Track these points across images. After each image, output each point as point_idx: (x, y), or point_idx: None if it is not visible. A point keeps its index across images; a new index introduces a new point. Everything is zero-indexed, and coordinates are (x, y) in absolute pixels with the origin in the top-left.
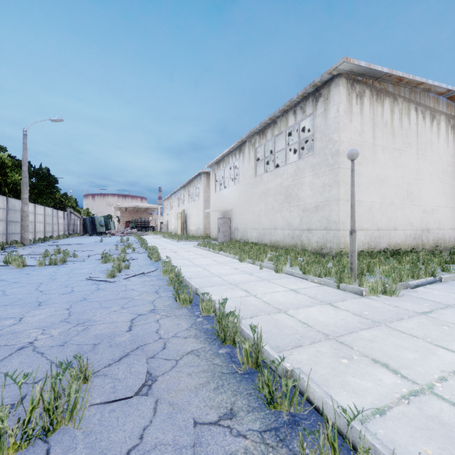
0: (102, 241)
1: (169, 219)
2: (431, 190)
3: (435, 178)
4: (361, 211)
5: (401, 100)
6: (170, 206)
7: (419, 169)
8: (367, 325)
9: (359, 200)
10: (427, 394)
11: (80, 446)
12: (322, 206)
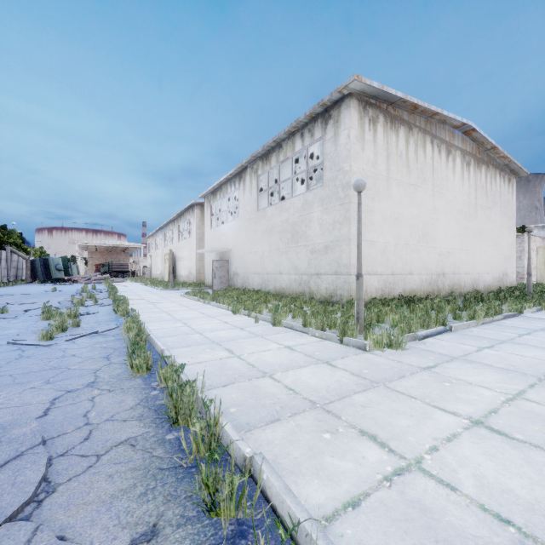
0: (56, 290)
1: (154, 261)
2: (447, 231)
3: (451, 218)
4: (374, 253)
5: (416, 130)
6: (156, 245)
7: (435, 208)
8: (364, 387)
9: (372, 241)
10: (413, 472)
11: None
12: (332, 247)
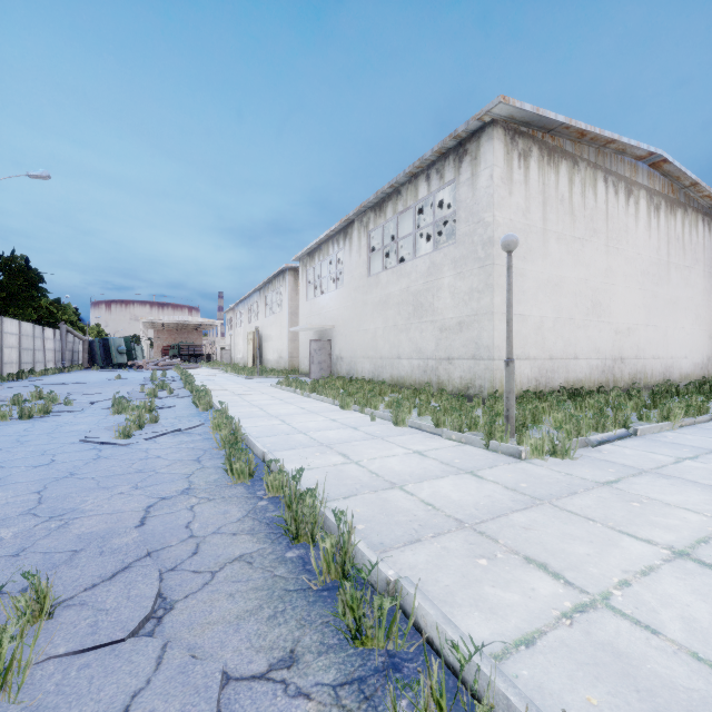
0: (120, 378)
1: (234, 342)
2: (627, 300)
3: (632, 282)
4: (526, 331)
5: (584, 165)
6: (237, 322)
7: (610, 269)
8: (524, 505)
9: (523, 314)
10: (600, 609)
11: None
12: (468, 323)
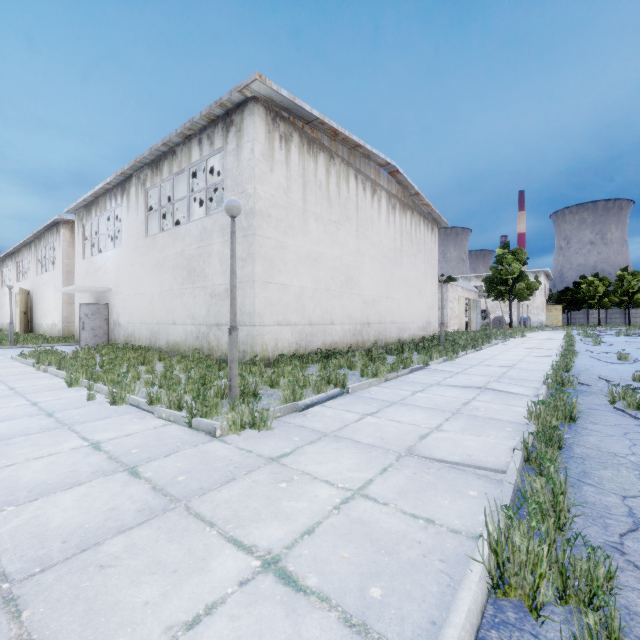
0: None
1: None
2: (373, 276)
3: (376, 263)
4: (287, 299)
5: (339, 160)
6: (3, 279)
7: (360, 250)
8: (147, 516)
9: (284, 284)
10: None
11: None
12: None
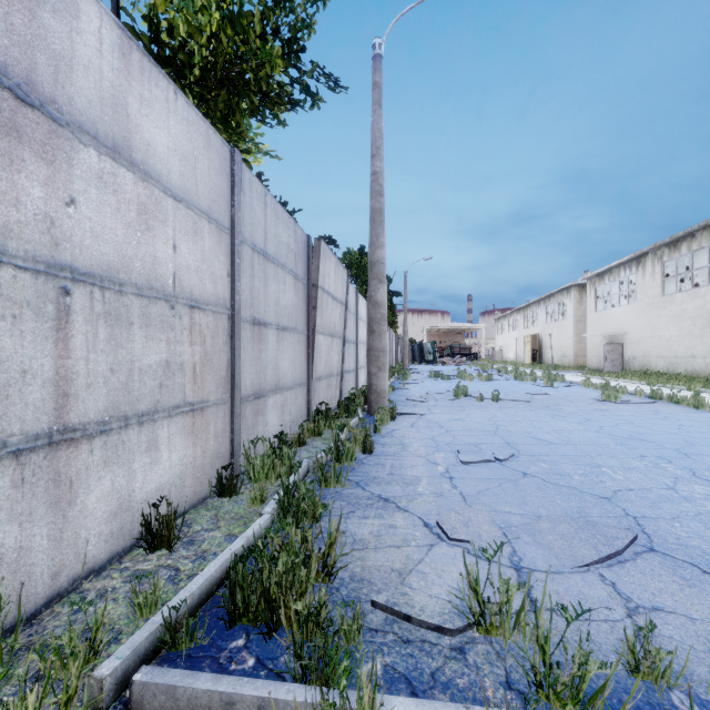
0: (459, 369)
1: (507, 344)
2: None
3: None
4: None
5: None
6: (509, 326)
7: None
8: None
9: None
10: None
11: (623, 402)
12: None
